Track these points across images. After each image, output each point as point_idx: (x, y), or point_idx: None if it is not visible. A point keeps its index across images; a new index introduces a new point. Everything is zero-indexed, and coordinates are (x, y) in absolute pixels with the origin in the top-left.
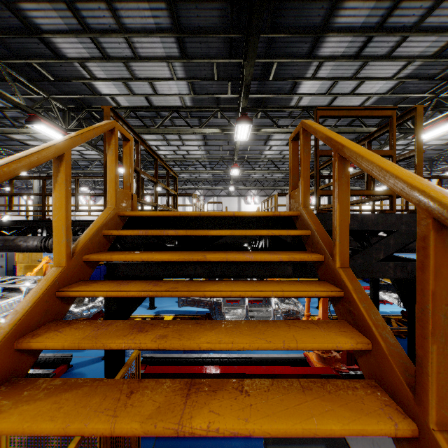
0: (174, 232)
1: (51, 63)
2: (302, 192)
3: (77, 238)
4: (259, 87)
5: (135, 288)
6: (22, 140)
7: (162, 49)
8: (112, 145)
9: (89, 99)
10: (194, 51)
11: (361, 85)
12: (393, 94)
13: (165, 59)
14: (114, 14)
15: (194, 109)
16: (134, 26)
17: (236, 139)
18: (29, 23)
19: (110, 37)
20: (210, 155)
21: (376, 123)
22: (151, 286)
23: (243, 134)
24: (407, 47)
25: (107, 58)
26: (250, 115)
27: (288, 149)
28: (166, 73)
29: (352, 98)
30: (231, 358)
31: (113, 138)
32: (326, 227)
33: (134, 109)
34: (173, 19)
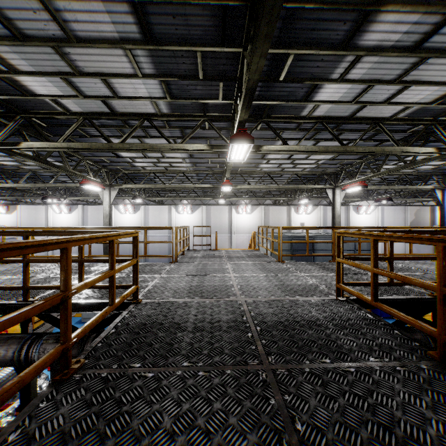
0: None
1: None
2: None
3: None
4: (262, 90)
5: None
6: None
7: (110, 25)
8: None
9: (21, 101)
10: (164, 31)
11: (404, 91)
12: (439, 104)
13: (119, 44)
14: None
15: (172, 118)
16: None
17: (230, 159)
18: None
19: None
20: (197, 167)
21: (401, 137)
22: None
23: (239, 154)
24: None
25: (22, 38)
26: (248, 125)
27: (289, 162)
28: (125, 66)
29: (384, 108)
30: None
31: None
32: None
33: (90, 116)
34: None
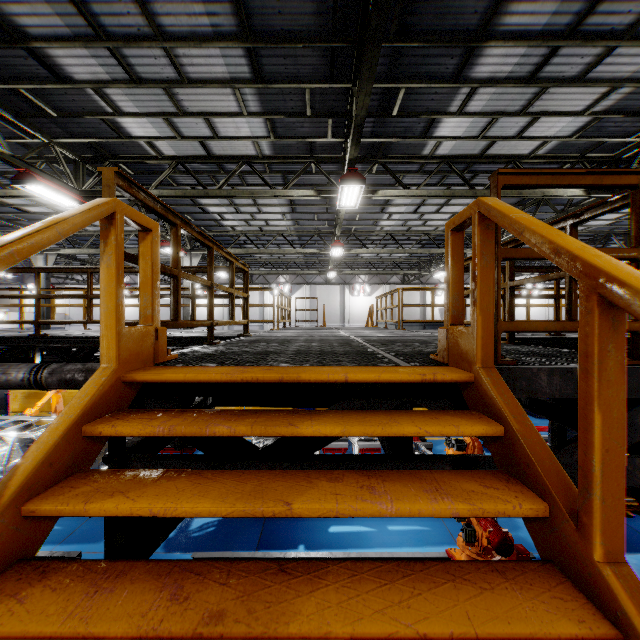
0: (228, 429)
1: (50, 89)
2: (479, 337)
3: (88, 367)
4: (375, 126)
5: (122, 620)
6: (17, 205)
7: (223, 67)
8: (110, 246)
9: (113, 145)
10: (274, 70)
11: (534, 123)
12: (581, 137)
13: (229, 83)
14: (144, 9)
15: (275, 160)
16: (177, 30)
17: (340, 206)
18: (9, 24)
19: (141, 47)
20: (300, 227)
21: None
22: (164, 604)
23: (350, 199)
24: (611, 64)
25: (137, 81)
26: (361, 168)
27: (416, 218)
28: (231, 104)
29: (518, 143)
30: (333, 558)
31: (111, 233)
32: (516, 392)
33: (184, 160)
34: (241, 17)
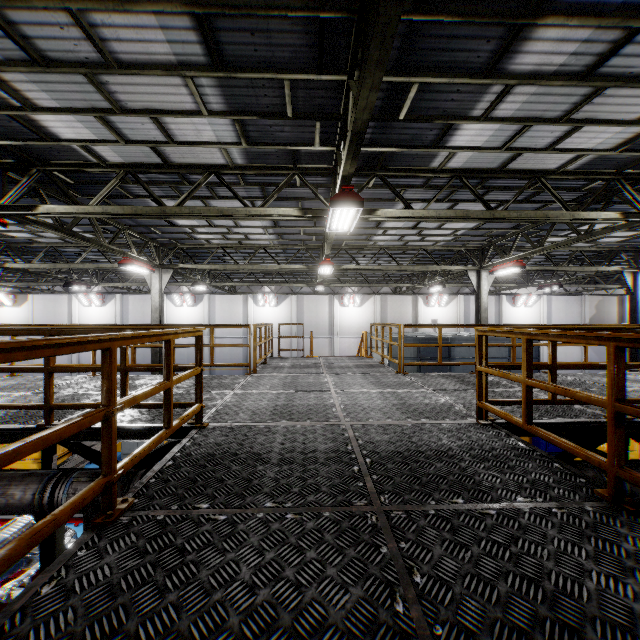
0: None
1: None
2: None
3: None
4: (376, 132)
5: None
6: None
7: (165, 45)
8: None
9: (39, 149)
10: (239, 52)
11: (574, 133)
12: (624, 151)
13: (176, 70)
14: None
15: (249, 171)
16: None
17: (331, 229)
18: None
19: (35, 10)
20: (284, 240)
21: (572, 198)
22: None
23: (343, 222)
24: None
25: (44, 63)
26: (356, 181)
27: (415, 233)
28: (184, 99)
29: (546, 156)
30: None
31: None
32: None
33: (134, 169)
34: None
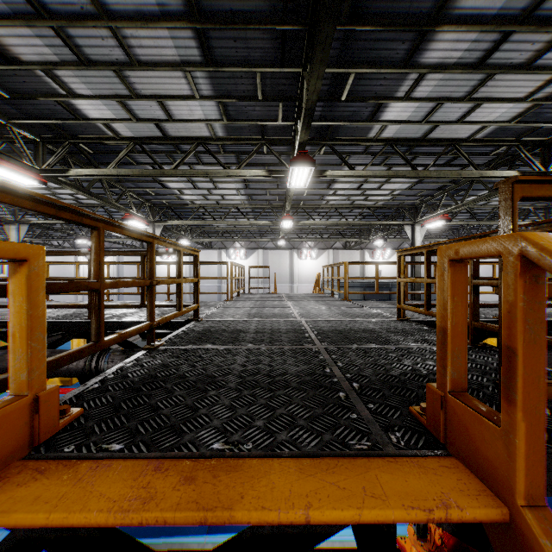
0: None
1: None
2: (521, 456)
3: None
4: (324, 110)
5: None
6: None
7: (173, 49)
8: None
9: (71, 126)
10: (225, 53)
11: (476, 109)
12: (519, 122)
13: (180, 66)
14: None
15: (228, 141)
16: (122, 9)
17: (290, 186)
18: None
19: (86, 28)
20: (253, 201)
21: (484, 162)
22: None
23: (300, 180)
24: None
25: (87, 63)
26: (310, 149)
27: (359, 194)
28: (183, 88)
29: (458, 127)
30: None
31: None
32: None
33: (141, 141)
34: None
